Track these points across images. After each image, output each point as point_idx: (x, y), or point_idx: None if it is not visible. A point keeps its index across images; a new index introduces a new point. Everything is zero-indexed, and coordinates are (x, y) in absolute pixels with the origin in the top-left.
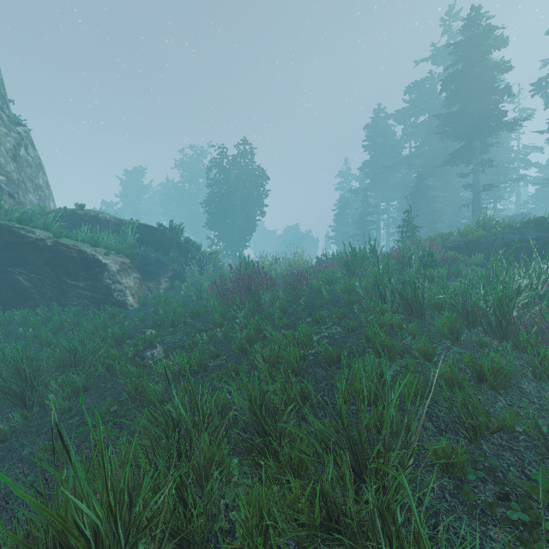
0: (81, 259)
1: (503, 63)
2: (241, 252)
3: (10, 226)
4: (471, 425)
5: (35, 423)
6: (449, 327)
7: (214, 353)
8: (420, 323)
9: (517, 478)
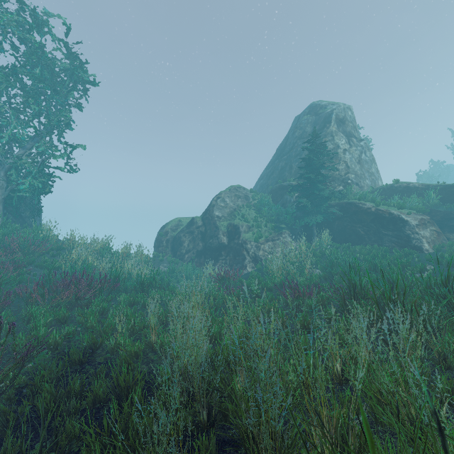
0: (390, 218)
1: None
2: None
3: (355, 203)
4: None
5: None
6: None
7: None
8: None
9: None
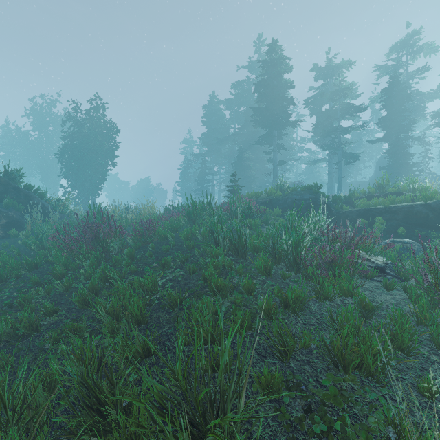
0: None
1: (290, 82)
2: (94, 200)
3: None
4: (283, 349)
5: None
6: (264, 265)
7: (50, 310)
8: (244, 262)
9: (314, 387)
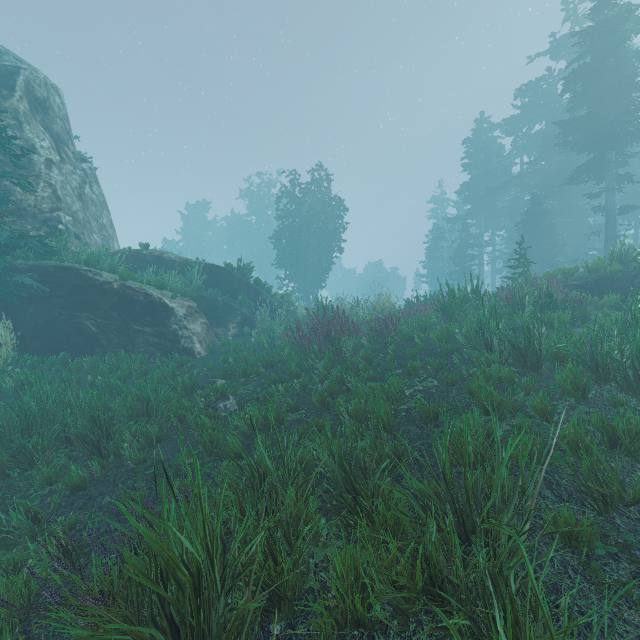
0: (147, 303)
1: None
2: (315, 294)
3: (78, 269)
4: (600, 495)
5: (111, 472)
6: (572, 381)
7: (293, 406)
8: (536, 377)
9: None
